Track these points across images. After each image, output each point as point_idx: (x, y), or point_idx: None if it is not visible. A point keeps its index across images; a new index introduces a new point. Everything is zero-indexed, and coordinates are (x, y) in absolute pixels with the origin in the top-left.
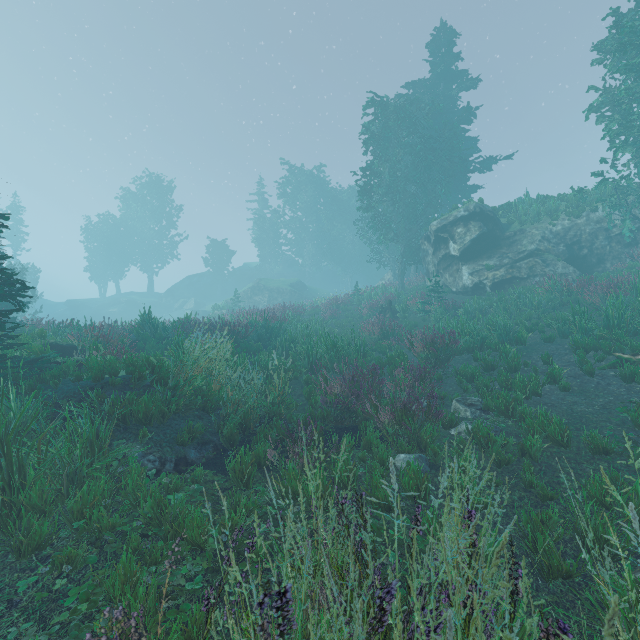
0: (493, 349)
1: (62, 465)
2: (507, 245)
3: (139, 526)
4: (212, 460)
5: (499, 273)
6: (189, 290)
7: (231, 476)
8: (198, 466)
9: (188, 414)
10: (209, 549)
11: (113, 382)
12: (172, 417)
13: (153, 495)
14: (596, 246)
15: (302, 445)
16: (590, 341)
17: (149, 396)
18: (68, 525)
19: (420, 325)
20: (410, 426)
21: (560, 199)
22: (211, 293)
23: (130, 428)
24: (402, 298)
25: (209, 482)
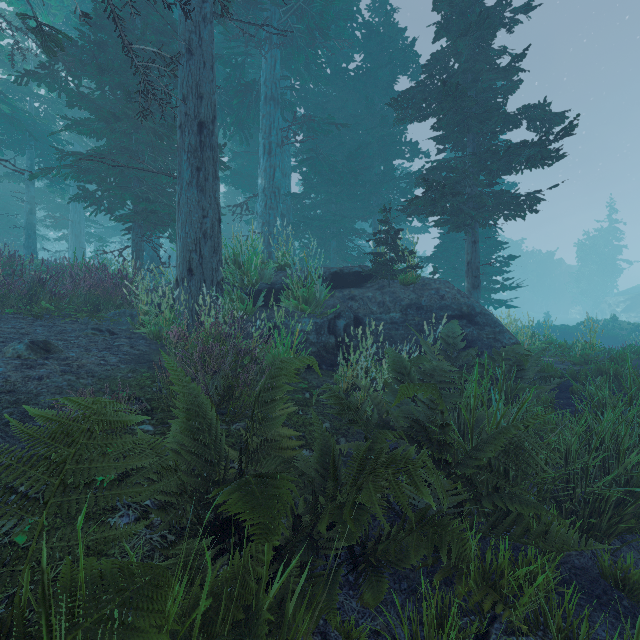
0: None
1: None
2: None
3: None
4: None
5: (635, 318)
6: None
7: None
8: None
9: None
10: None
11: None
12: None
13: None
14: None
15: None
16: None
17: None
18: None
19: None
20: None
21: None
22: None
23: None
24: None
25: None
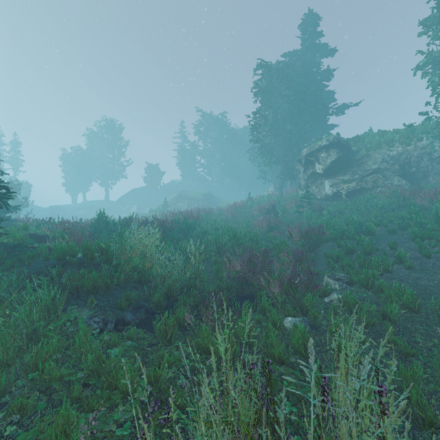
0: (351, 238)
1: (24, 326)
2: (357, 165)
3: (82, 376)
4: (144, 321)
5: (351, 185)
6: (133, 199)
7: (157, 335)
8: (133, 326)
9: (127, 285)
10: (137, 397)
11: (71, 261)
12: (115, 288)
13: (94, 351)
14: (422, 165)
15: (212, 310)
16: (425, 232)
17: (97, 272)
18: (24, 376)
19: (295, 222)
20: (294, 295)
21: (395, 133)
22: (148, 201)
23: (82, 296)
24: (282, 203)
25: (140, 339)
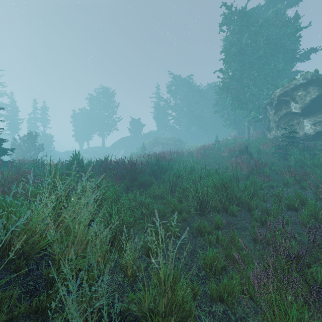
0: None
1: None
2: None
3: None
4: None
5: None
6: (121, 145)
7: None
8: None
9: None
10: None
11: None
12: None
13: None
14: None
15: None
16: None
17: None
18: None
19: (276, 163)
20: None
21: None
22: (132, 146)
23: None
24: (251, 145)
25: None
